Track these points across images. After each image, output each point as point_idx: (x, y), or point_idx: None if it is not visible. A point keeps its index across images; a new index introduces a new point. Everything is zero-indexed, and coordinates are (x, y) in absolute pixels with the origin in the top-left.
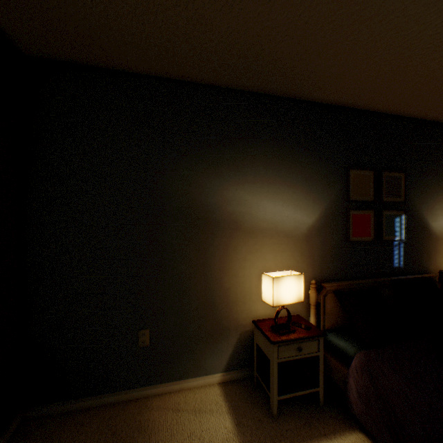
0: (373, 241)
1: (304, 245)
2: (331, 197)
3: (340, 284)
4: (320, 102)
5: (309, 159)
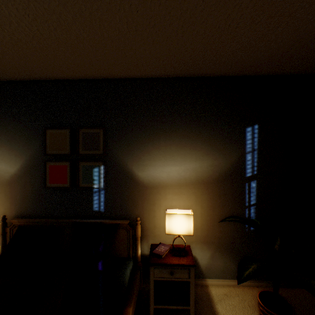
0: (69, 188)
1: (8, 188)
2: (31, 152)
3: (24, 221)
4: (21, 80)
5: (12, 124)
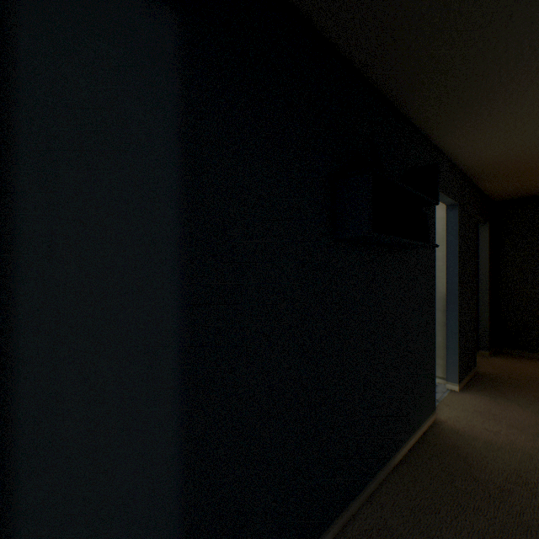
0: None
1: None
2: None
3: None
4: None
5: None
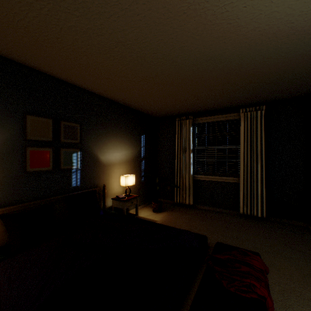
0: (52, 170)
1: None
2: (4, 135)
3: (9, 208)
4: None
5: None
